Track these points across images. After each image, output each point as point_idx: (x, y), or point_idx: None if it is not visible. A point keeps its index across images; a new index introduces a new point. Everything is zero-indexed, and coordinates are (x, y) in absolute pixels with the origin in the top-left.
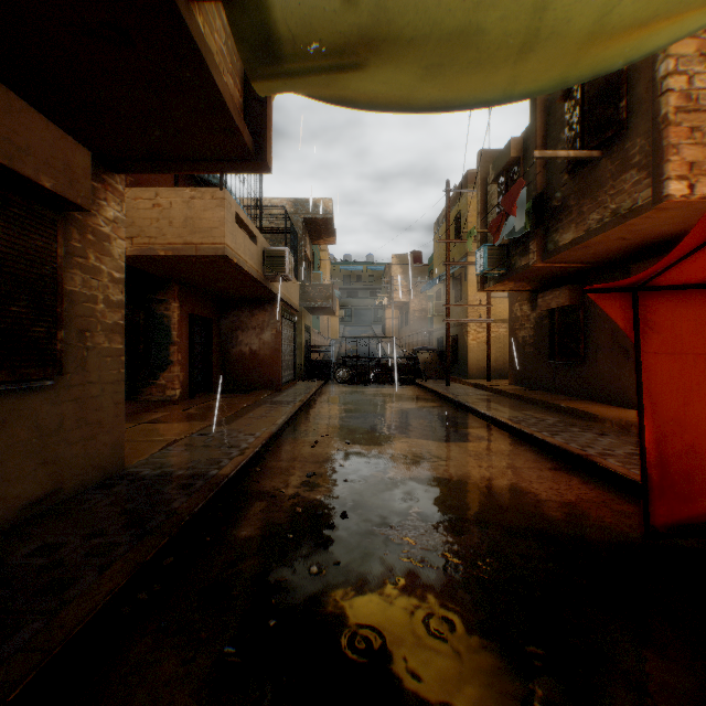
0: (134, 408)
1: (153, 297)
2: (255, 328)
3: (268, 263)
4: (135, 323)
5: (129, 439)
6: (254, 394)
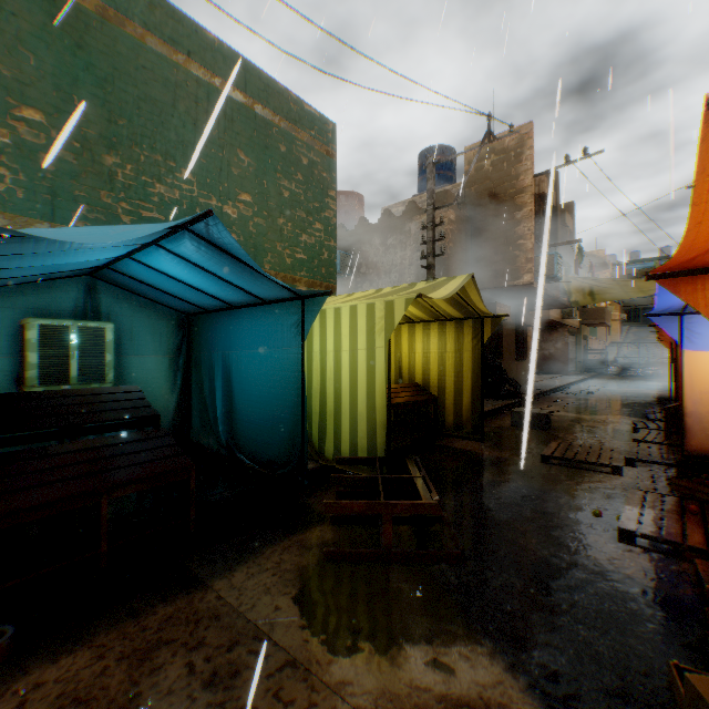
0: None
1: None
2: (551, 341)
3: (563, 313)
4: None
5: None
6: (552, 375)
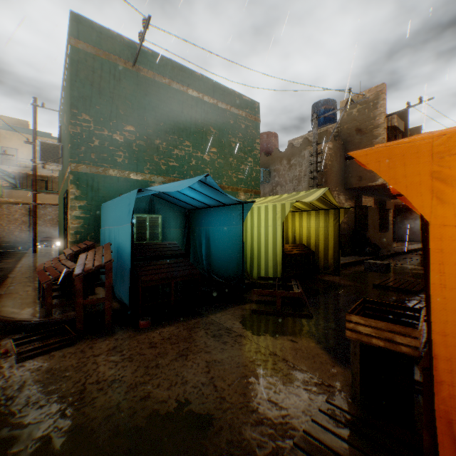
0: None
1: None
2: (411, 219)
3: None
4: None
5: None
6: (411, 242)
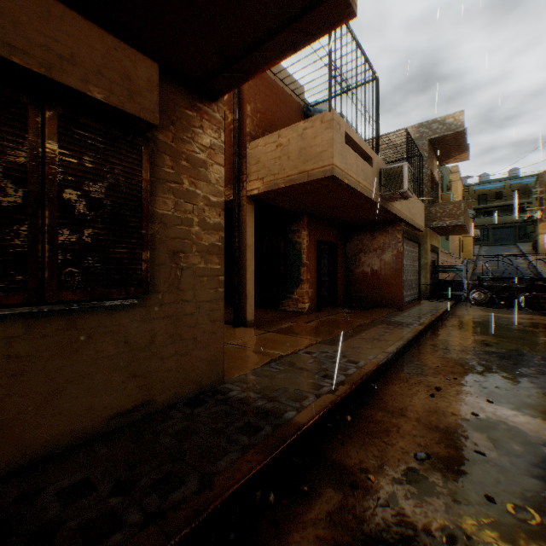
0: (271, 317)
1: (289, 228)
2: (376, 249)
3: (384, 182)
4: (277, 250)
5: (248, 347)
6: (373, 311)
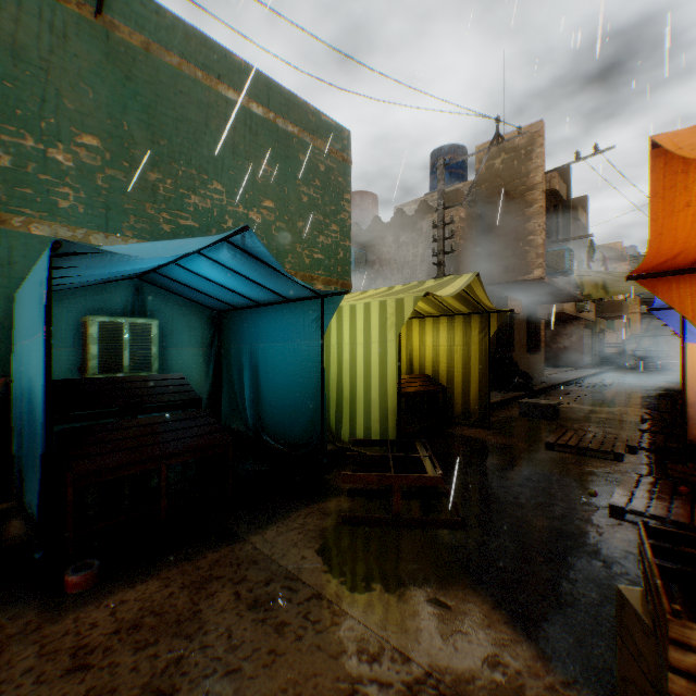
0: None
1: None
2: (565, 334)
3: (577, 306)
4: None
5: None
6: (567, 368)
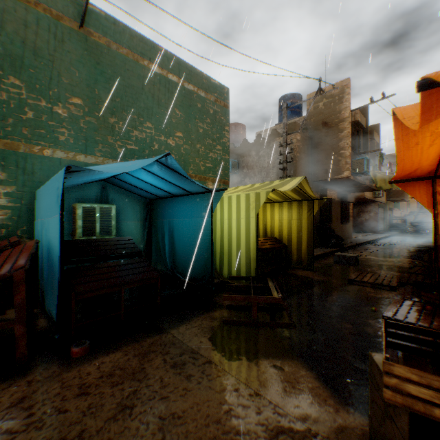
0: None
1: None
2: (366, 211)
3: (374, 193)
4: None
5: None
6: (367, 233)
